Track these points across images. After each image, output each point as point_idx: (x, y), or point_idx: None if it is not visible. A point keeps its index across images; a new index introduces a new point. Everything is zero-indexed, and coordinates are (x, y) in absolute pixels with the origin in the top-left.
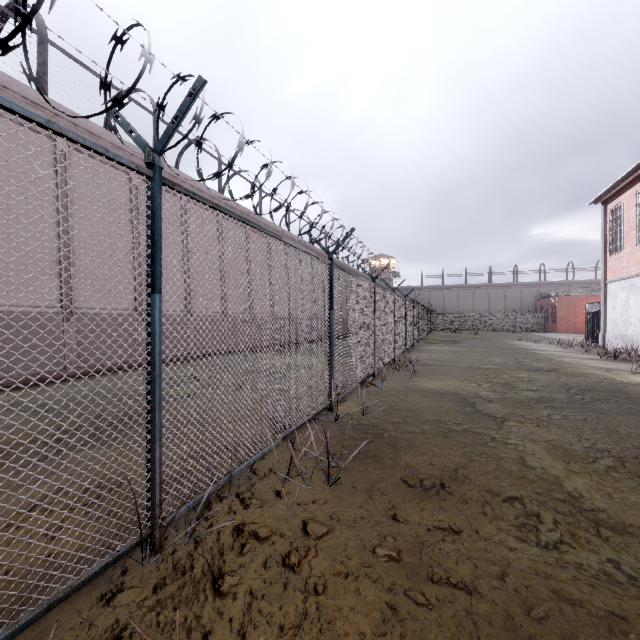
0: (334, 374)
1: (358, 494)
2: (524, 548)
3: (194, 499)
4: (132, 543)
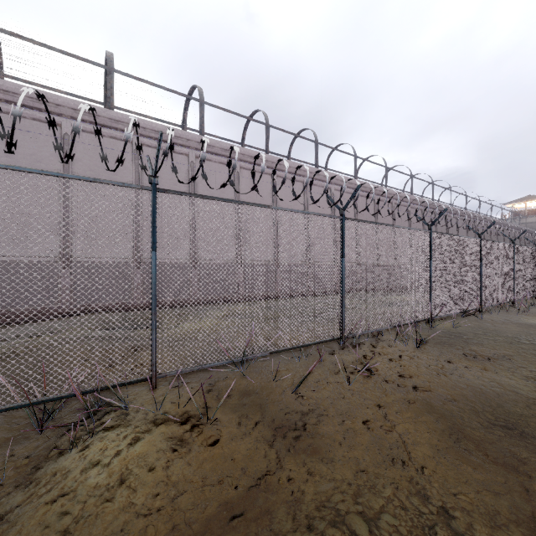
0: (433, 301)
1: (432, 352)
2: (521, 380)
3: (354, 334)
4: (337, 337)
